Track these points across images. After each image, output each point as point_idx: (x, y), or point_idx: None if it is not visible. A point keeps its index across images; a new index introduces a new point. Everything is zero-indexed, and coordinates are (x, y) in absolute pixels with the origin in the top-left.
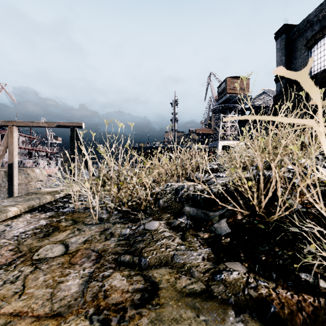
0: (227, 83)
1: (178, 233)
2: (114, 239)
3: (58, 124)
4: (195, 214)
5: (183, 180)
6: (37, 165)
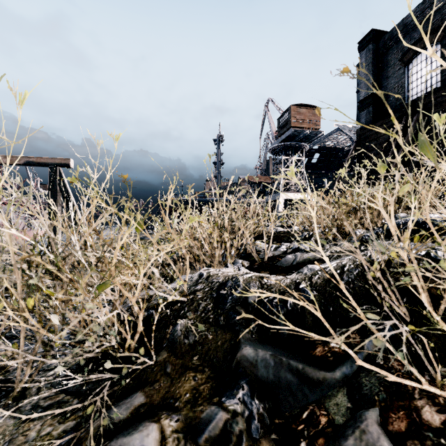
0: (291, 113)
1: None
2: None
3: (27, 160)
4: (273, 375)
5: (233, 259)
6: None
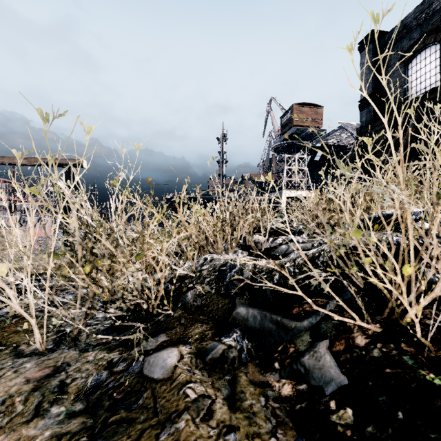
0: (293, 112)
1: (222, 380)
2: (59, 410)
3: (44, 161)
4: (259, 324)
5: (233, 248)
6: (23, 223)
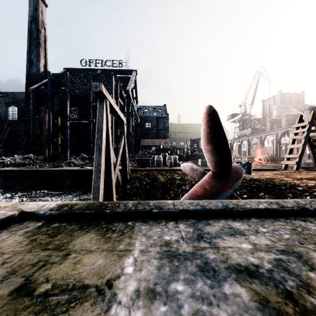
0: None
1: None
2: None
3: None
4: None
5: None
6: None
